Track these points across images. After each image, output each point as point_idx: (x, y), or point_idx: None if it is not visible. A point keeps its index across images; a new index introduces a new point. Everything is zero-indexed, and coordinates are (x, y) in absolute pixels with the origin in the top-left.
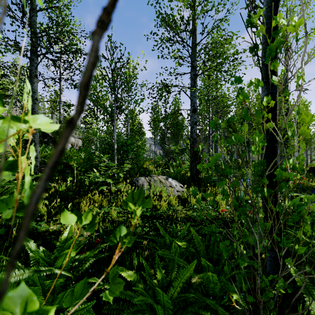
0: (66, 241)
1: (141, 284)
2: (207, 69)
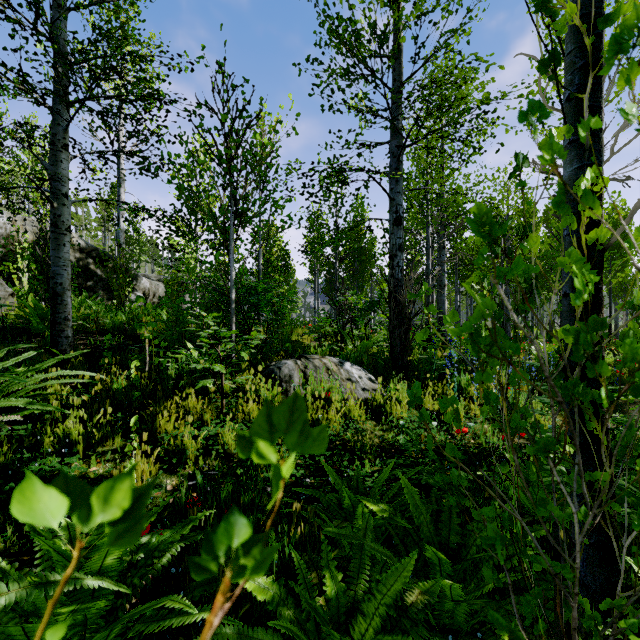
0: None
1: (288, 609)
2: (426, 134)
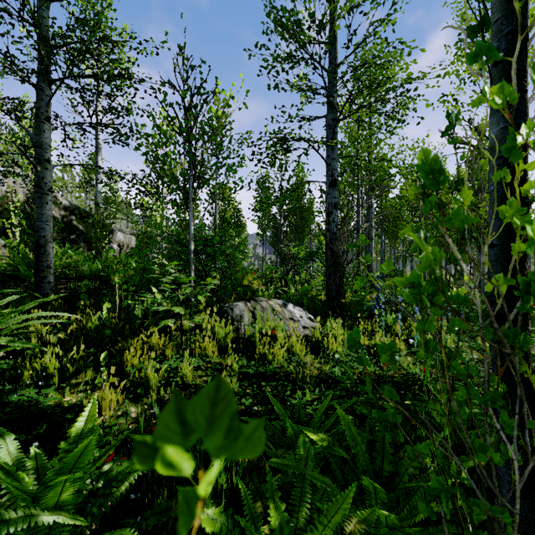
0: (80, 439)
1: None
2: (357, 109)
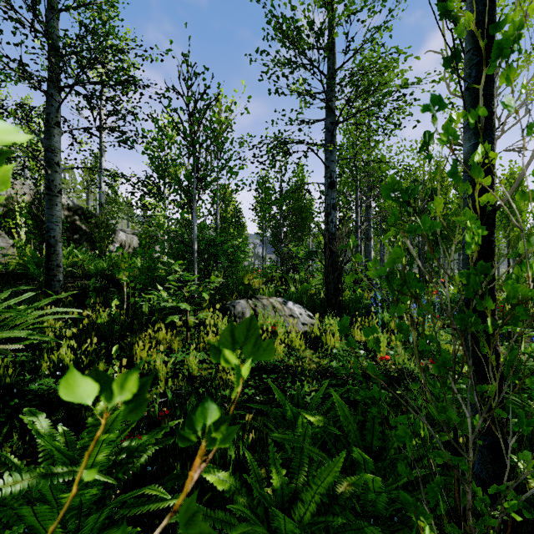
0: None
1: (242, 497)
2: (355, 113)
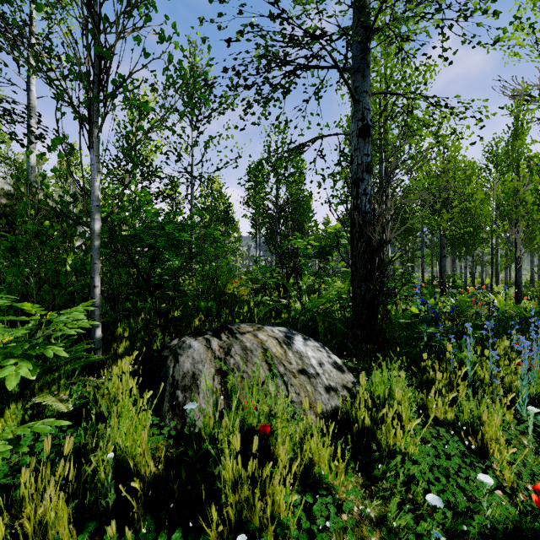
0: None
1: None
2: None
